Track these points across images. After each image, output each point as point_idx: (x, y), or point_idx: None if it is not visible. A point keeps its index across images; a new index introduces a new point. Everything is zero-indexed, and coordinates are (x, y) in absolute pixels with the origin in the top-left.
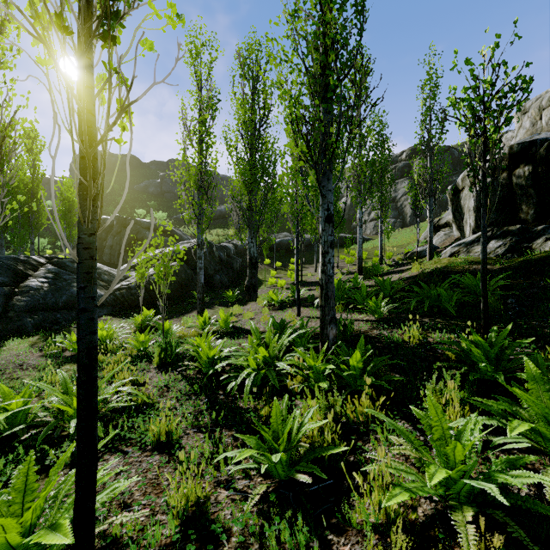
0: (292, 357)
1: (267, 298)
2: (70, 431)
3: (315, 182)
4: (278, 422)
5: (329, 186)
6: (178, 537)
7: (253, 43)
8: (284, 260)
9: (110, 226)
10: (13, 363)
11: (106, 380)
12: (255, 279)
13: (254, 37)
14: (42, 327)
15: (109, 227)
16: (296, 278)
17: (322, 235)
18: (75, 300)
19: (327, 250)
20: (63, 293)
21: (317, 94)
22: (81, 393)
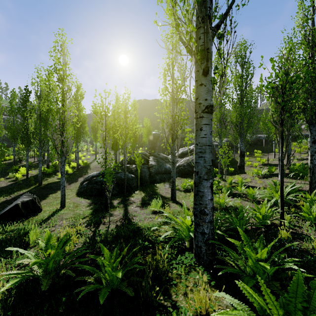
0: (293, 196)
1: (255, 172)
2: (233, 205)
3: (308, 128)
4: (307, 208)
5: (314, 129)
6: (290, 225)
7: (241, 43)
8: (249, 151)
9: (157, 136)
10: (168, 191)
11: (226, 195)
12: (243, 162)
13: (243, 41)
14: (161, 180)
15: (157, 137)
16: (279, 163)
17: (310, 148)
18: (166, 170)
19: (313, 154)
20: (162, 167)
21: (312, 98)
22: (282, 188)
